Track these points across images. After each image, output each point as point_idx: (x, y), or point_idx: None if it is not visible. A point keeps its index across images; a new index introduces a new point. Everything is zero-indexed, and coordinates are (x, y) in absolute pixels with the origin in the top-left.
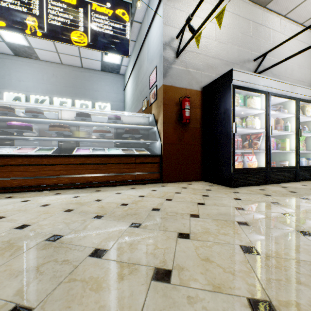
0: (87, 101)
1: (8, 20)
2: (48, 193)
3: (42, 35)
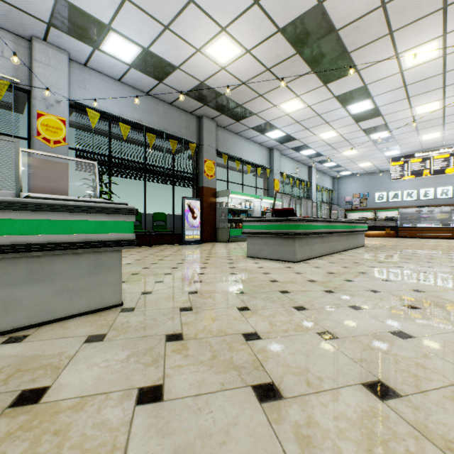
0: (447, 187)
1: (415, 174)
2: (441, 239)
3: (429, 175)
